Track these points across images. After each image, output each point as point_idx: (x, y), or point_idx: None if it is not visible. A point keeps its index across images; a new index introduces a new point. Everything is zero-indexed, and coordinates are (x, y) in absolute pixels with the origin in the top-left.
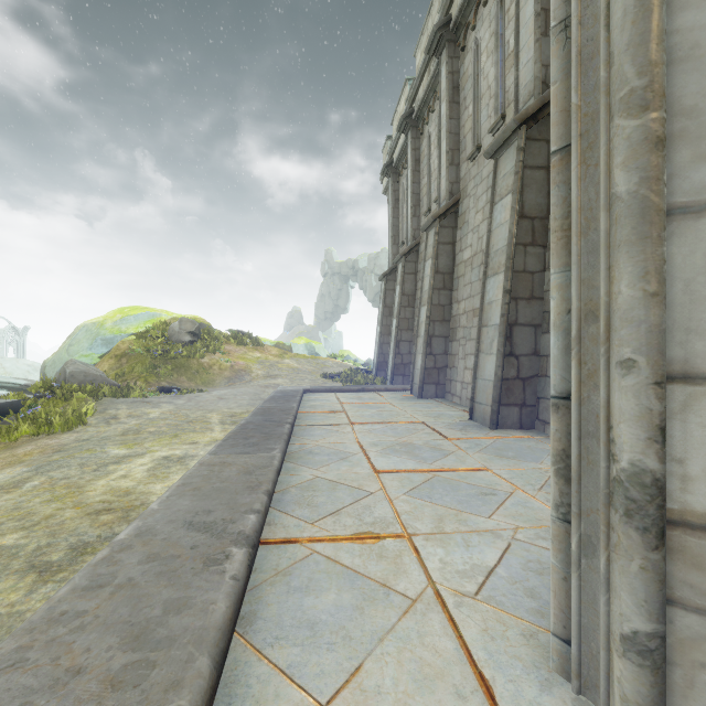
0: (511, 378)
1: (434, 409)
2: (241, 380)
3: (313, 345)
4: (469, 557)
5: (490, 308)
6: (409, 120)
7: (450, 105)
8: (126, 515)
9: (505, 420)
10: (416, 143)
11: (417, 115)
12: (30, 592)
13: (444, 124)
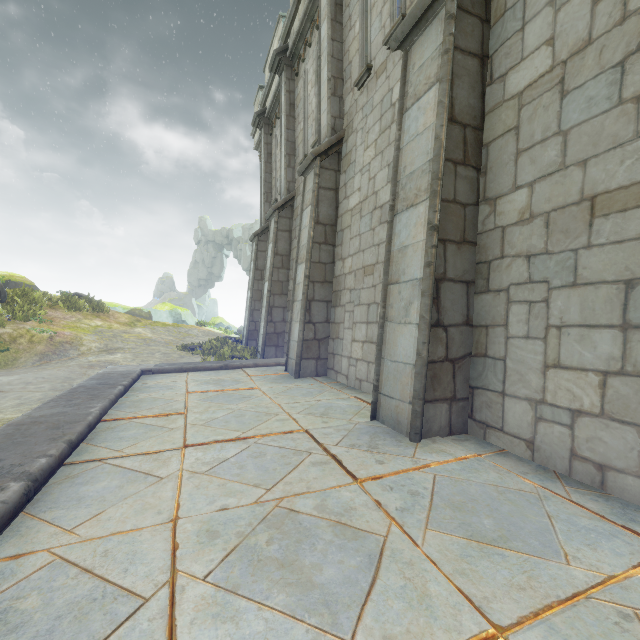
0: (438, 360)
1: (317, 397)
2: (61, 356)
3: (179, 312)
4: None
5: (403, 256)
6: (283, 57)
7: (333, 23)
8: None
9: (431, 425)
10: (291, 85)
11: (292, 52)
12: None
13: (324, 47)
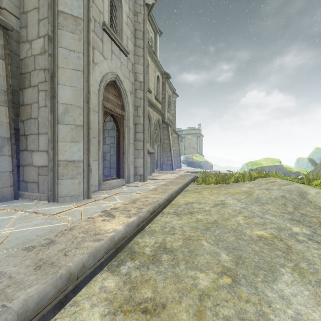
0: None
1: None
2: None
3: None
4: (56, 209)
5: None
6: None
7: None
8: (132, 290)
9: None
10: None
11: None
12: (164, 239)
13: None
